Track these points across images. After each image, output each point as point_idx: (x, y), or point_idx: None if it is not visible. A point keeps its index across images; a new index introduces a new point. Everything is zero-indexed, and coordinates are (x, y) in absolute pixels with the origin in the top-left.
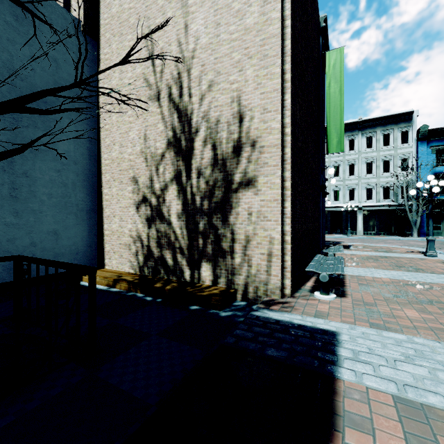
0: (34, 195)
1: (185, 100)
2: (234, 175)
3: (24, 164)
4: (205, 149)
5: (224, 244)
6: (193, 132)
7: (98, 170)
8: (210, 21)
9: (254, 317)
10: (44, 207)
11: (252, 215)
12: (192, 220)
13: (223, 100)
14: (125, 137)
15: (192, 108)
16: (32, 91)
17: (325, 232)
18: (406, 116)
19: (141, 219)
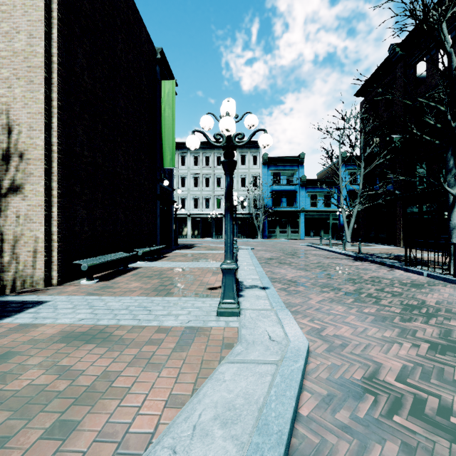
0: None
1: None
2: (3, 181)
3: None
4: None
5: None
6: None
7: None
8: None
9: None
10: None
11: (20, 218)
12: None
13: None
14: None
15: None
16: None
17: (198, 236)
18: (255, 143)
19: None
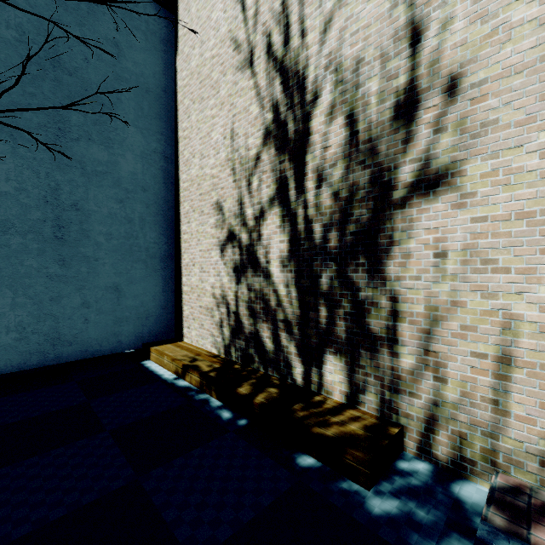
0: (87, 235)
1: (294, 46)
2: (397, 168)
3: (74, 193)
4: (331, 128)
5: (373, 322)
6: (309, 100)
7: (176, 198)
8: None
9: None
10: (101, 252)
11: (446, 257)
12: (306, 271)
13: (371, 13)
14: (206, 142)
15: (306, 56)
16: (85, 89)
17: None
18: None
19: (227, 269)
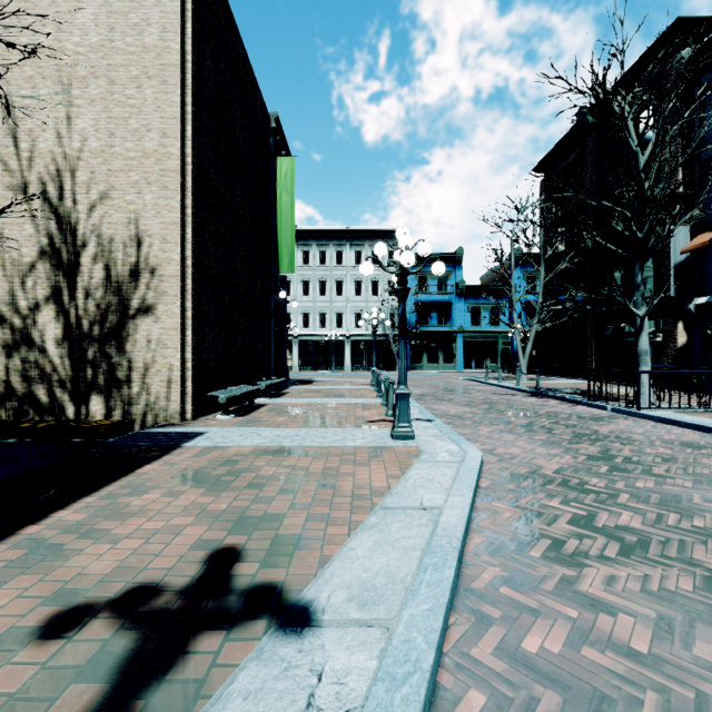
0: None
1: (68, 205)
2: (131, 300)
3: None
4: (95, 267)
5: (120, 373)
6: (80, 245)
7: None
8: (102, 126)
9: (141, 432)
10: None
11: (151, 343)
12: (78, 348)
13: (119, 219)
14: None
15: (78, 217)
16: None
17: (309, 368)
18: (393, 233)
19: None
